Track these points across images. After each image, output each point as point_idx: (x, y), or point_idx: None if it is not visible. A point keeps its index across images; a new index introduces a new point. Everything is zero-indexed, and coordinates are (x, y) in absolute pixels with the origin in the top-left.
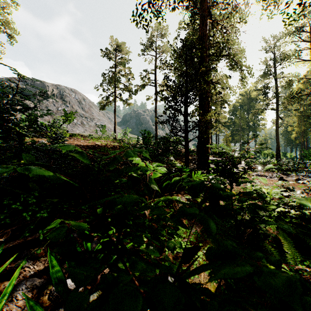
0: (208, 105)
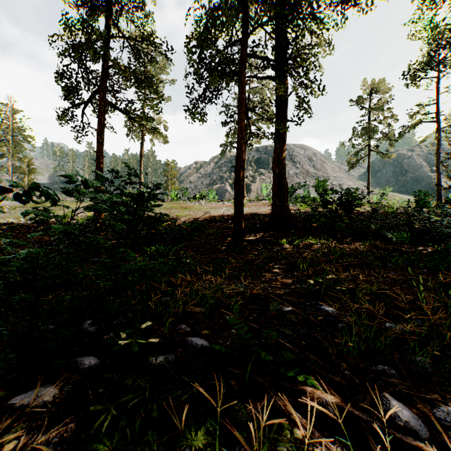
0: None
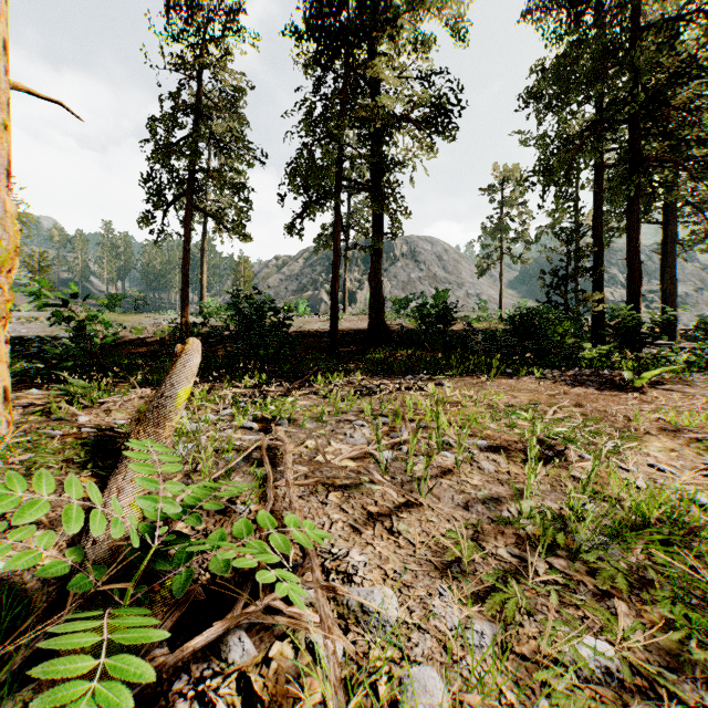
0: (602, 279)
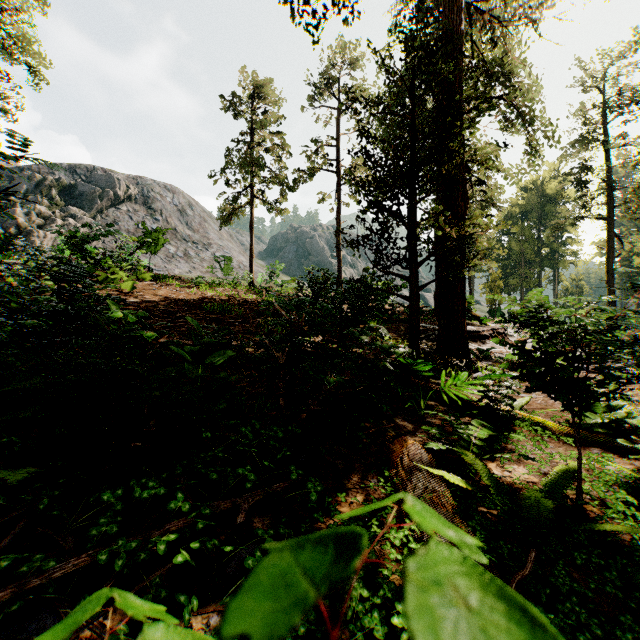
0: (464, 201)
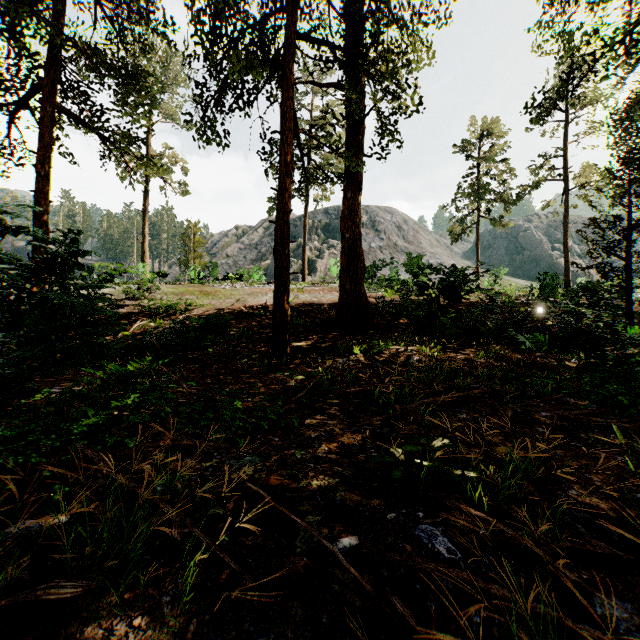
0: None
